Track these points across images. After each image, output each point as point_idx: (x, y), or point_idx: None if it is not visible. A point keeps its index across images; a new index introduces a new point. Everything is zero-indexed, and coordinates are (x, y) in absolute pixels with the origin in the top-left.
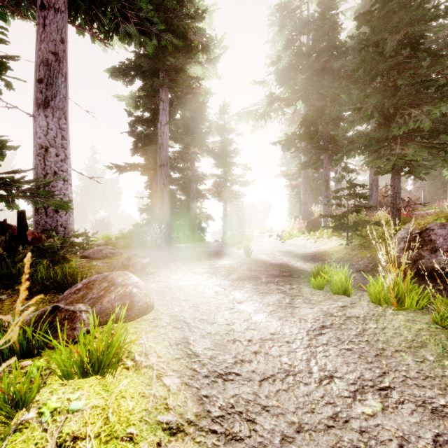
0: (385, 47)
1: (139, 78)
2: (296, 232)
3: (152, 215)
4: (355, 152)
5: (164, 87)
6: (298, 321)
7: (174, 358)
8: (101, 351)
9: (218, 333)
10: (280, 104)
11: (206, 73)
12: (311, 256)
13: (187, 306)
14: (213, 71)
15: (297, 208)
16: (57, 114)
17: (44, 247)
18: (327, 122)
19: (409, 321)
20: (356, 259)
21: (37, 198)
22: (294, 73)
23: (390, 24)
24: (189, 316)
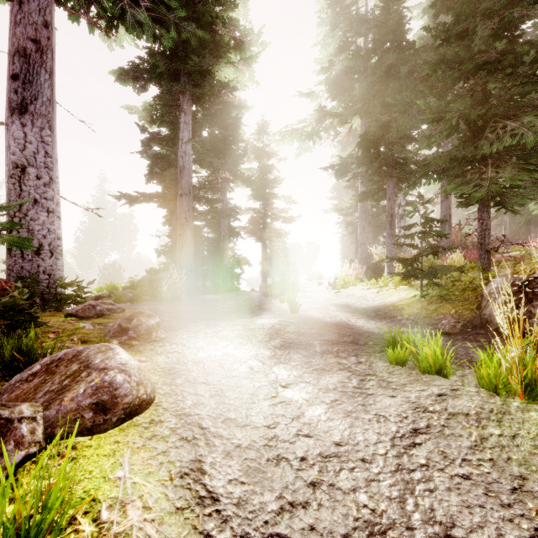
0: (472, 40)
1: (155, 84)
2: (353, 280)
3: (173, 259)
4: (431, 177)
5: (186, 95)
6: (375, 420)
7: (174, 508)
8: (24, 519)
9: (252, 446)
10: (332, 122)
11: (240, 76)
12: (376, 311)
13: (207, 396)
14: (249, 75)
15: (351, 250)
16: (39, 122)
17: None
18: (391, 141)
19: None
20: (437, 316)
21: None
22: (349, 83)
23: (477, 11)
24: (208, 415)
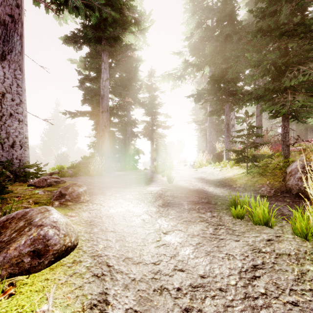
0: (278, 17)
1: (86, 45)
2: (205, 163)
3: (97, 150)
4: (252, 101)
5: (105, 52)
6: (226, 258)
7: None
8: None
9: (143, 279)
10: (192, 69)
11: (138, 41)
12: (219, 182)
13: (114, 241)
14: (143, 40)
15: (203, 145)
16: (13, 66)
17: None
18: (228, 80)
19: None
20: (258, 185)
21: None
22: (202, 46)
23: None
24: (113, 255)
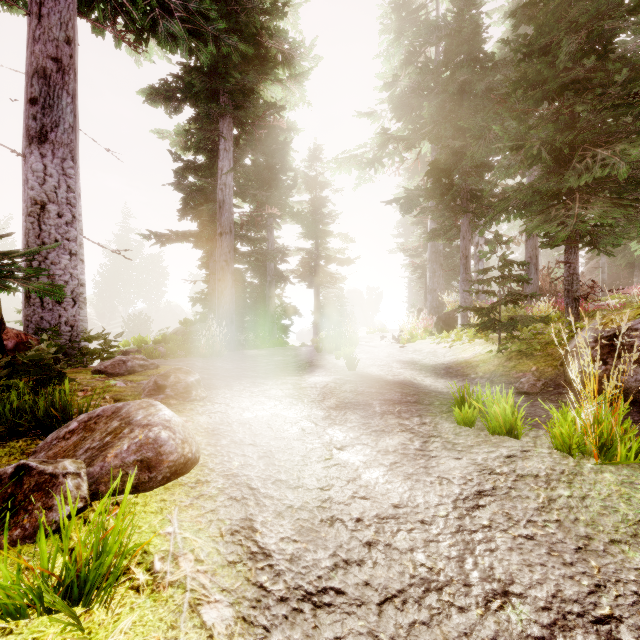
0: (557, 56)
1: (190, 104)
2: (421, 333)
3: (210, 308)
4: (511, 213)
5: (226, 118)
6: (437, 482)
7: (226, 561)
8: (85, 561)
9: (304, 507)
10: (397, 146)
11: (289, 96)
12: (446, 369)
13: (255, 457)
14: (300, 94)
15: (420, 297)
16: (60, 152)
17: (23, 359)
18: (466, 171)
19: (625, 485)
20: (515, 374)
21: (10, 279)
22: (417, 101)
23: (563, 21)
24: (257, 476)
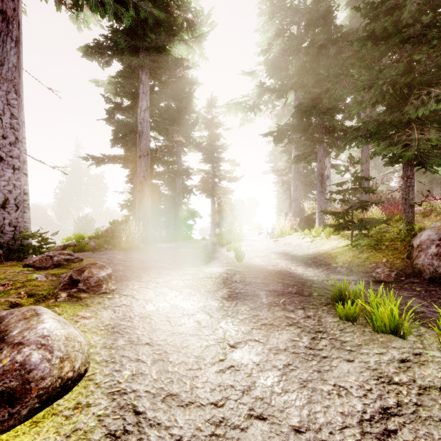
0: (399, 16)
1: (117, 60)
2: (288, 230)
3: (134, 212)
4: (359, 141)
5: (144, 69)
6: (335, 393)
7: None
8: None
9: (195, 437)
10: (270, 96)
11: (192, 53)
12: (312, 259)
13: (149, 362)
14: (200, 52)
15: (285, 204)
16: (5, 86)
17: None
18: (322, 111)
19: None
20: (370, 264)
21: None
22: (285, 63)
23: None
24: (146, 391)
